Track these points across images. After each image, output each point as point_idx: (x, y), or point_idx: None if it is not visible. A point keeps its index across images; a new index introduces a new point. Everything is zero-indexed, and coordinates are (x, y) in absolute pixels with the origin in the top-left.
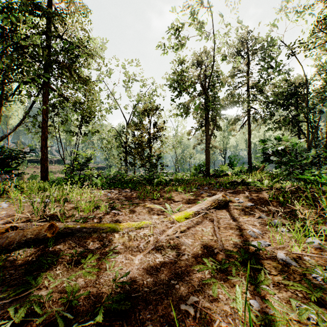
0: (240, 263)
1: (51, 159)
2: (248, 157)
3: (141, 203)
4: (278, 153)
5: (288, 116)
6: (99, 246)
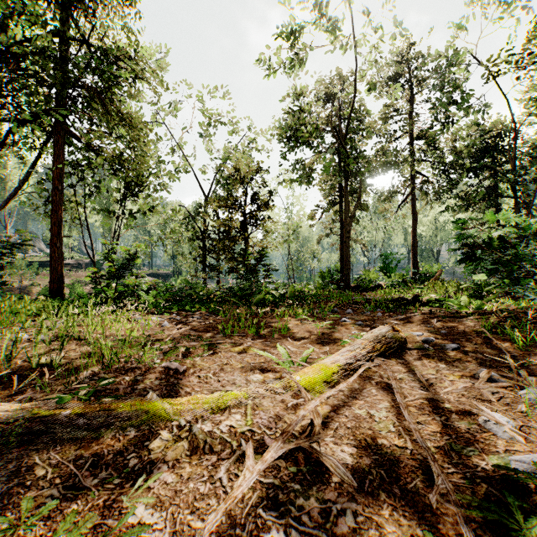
0: None
1: (80, 260)
2: (412, 257)
3: (227, 343)
4: (493, 243)
5: (482, 186)
6: (108, 474)
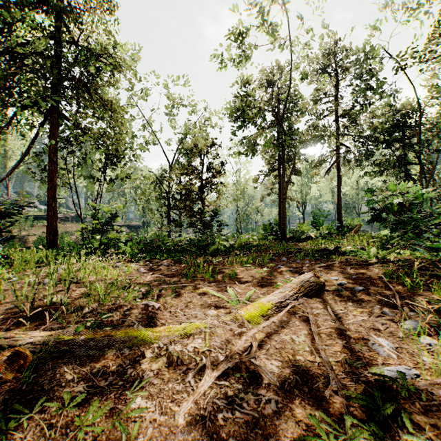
0: (379, 425)
1: (67, 214)
2: (337, 213)
3: (189, 286)
4: (394, 208)
5: (394, 156)
6: (115, 379)
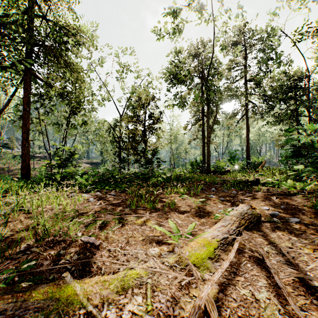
0: None
1: (45, 154)
2: (246, 152)
3: (132, 216)
4: (314, 145)
5: (289, 109)
6: None
